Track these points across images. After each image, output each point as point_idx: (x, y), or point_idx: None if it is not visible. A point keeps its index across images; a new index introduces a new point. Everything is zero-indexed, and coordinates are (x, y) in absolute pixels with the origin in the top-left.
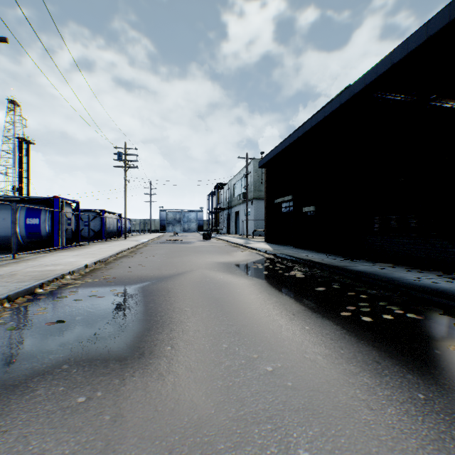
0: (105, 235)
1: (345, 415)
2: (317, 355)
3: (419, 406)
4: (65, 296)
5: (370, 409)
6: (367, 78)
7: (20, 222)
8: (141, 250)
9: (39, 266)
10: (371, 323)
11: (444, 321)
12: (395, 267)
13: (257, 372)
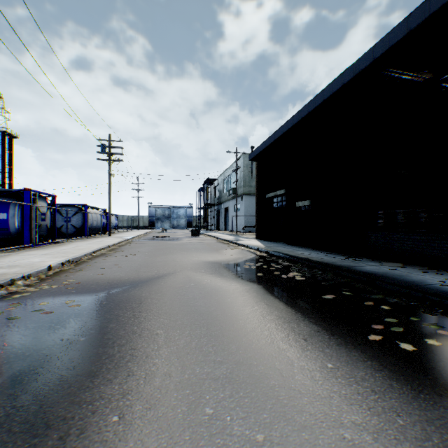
0: (87, 232)
1: None
2: (363, 431)
3: None
4: (0, 312)
5: None
6: (377, 51)
7: None
8: (123, 248)
9: None
10: (416, 354)
11: None
12: (406, 267)
13: None
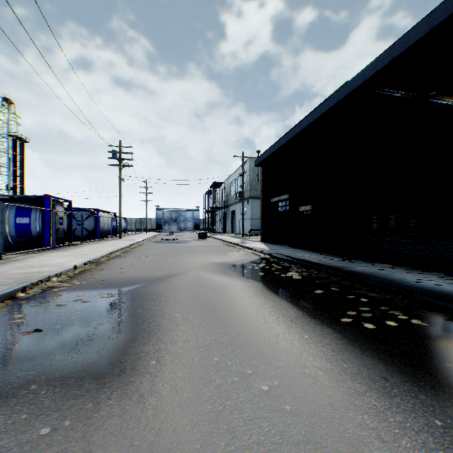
0: (99, 235)
1: (353, 450)
2: (318, 370)
3: (438, 436)
4: (48, 301)
5: (381, 441)
6: (366, 73)
7: (10, 222)
8: (135, 250)
9: (25, 268)
10: (374, 330)
11: (452, 328)
12: (394, 268)
13: (251, 392)
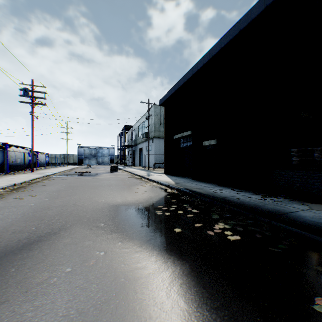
0: (5, 169)
1: None
2: None
3: None
4: None
5: None
6: None
7: None
8: (32, 186)
9: None
10: None
11: None
12: None
13: None
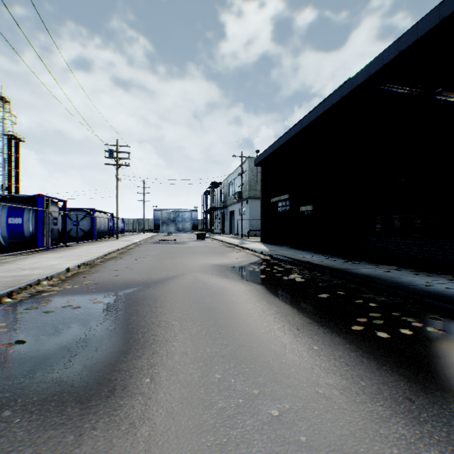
0: (95, 235)
1: None
2: (333, 388)
3: None
4: (36, 307)
5: None
6: (371, 68)
7: (2, 222)
8: (131, 251)
9: (15, 271)
10: (389, 340)
11: None
12: (400, 270)
13: (259, 418)
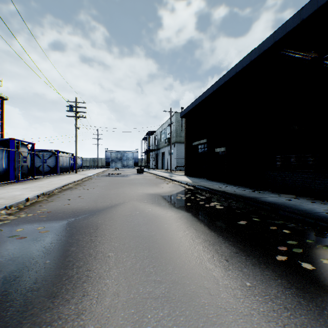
0: (58, 170)
1: None
2: None
3: None
4: None
5: None
6: (276, 35)
7: None
8: (85, 183)
9: None
10: (315, 272)
11: None
12: (298, 198)
13: None
